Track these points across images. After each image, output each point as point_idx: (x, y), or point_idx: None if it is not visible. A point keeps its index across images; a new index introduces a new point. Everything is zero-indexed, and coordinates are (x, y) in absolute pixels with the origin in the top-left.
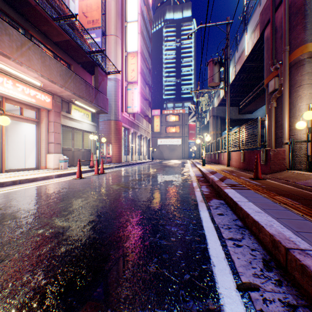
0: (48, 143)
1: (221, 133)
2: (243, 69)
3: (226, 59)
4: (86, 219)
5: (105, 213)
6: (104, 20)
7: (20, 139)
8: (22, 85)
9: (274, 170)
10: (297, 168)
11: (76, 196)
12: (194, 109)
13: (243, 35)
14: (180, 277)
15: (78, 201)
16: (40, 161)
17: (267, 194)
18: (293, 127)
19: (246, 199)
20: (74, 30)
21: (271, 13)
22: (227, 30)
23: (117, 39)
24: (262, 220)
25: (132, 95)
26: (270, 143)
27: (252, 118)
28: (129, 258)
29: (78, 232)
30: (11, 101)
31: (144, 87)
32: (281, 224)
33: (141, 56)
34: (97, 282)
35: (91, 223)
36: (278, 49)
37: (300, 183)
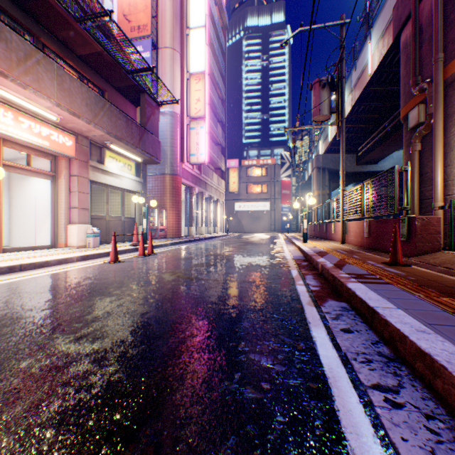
0: (69, 208)
1: (329, 193)
2: (365, 96)
3: (341, 79)
4: (110, 337)
5: (145, 325)
6: (155, 26)
7: (29, 202)
8: (28, 120)
9: (422, 251)
10: None
11: (104, 292)
12: (288, 158)
13: (365, 43)
14: None
15: (105, 301)
16: (57, 235)
17: (424, 293)
18: (450, 182)
19: (391, 302)
20: (108, 37)
21: (413, 4)
22: (342, 35)
23: (175, 53)
24: (437, 351)
25: (197, 137)
26: (412, 207)
27: (376, 171)
28: (179, 435)
29: (92, 366)
30: (13, 144)
31: (215, 126)
32: None
33: (210, 80)
34: None
35: (119, 346)
36: (424, 60)
37: None
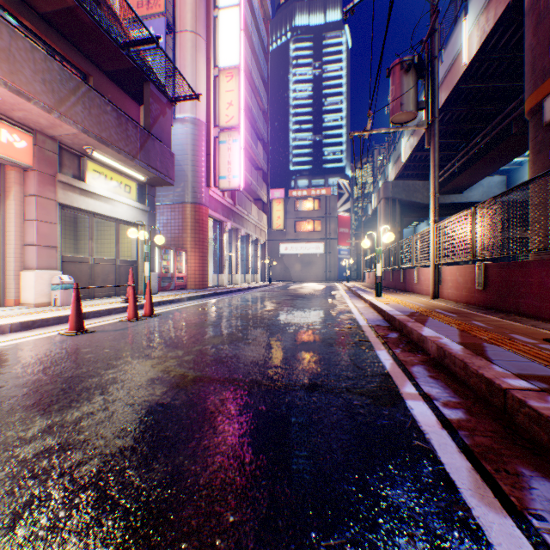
0: (23, 244)
1: (400, 231)
2: (455, 98)
3: (432, 59)
4: None
5: None
6: (171, 2)
7: None
8: None
9: None
10: None
11: None
12: (347, 188)
13: (457, 23)
14: None
15: None
16: (3, 286)
17: None
18: None
19: None
20: None
21: None
22: None
23: (198, 39)
24: None
25: (229, 154)
26: None
27: (461, 203)
28: None
29: None
30: None
31: (254, 144)
32: None
33: (247, 83)
34: None
35: None
36: None
37: None
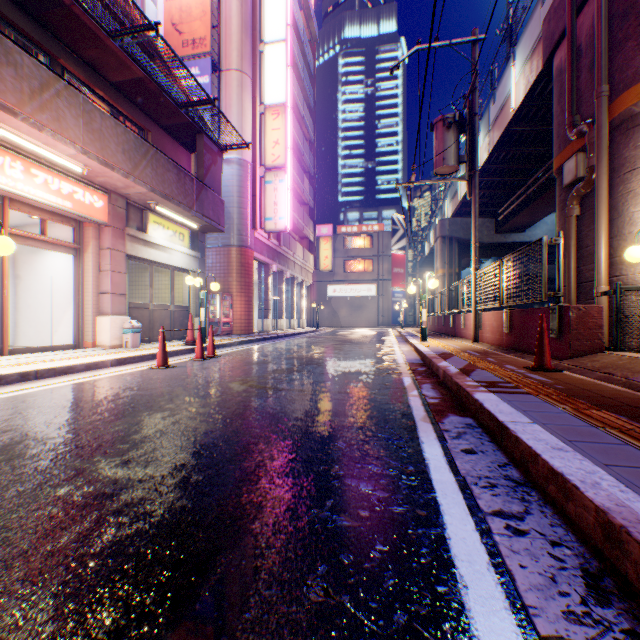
0: (98, 293)
1: (458, 272)
2: (507, 138)
3: (473, 116)
4: (167, 461)
5: (211, 447)
6: (216, 40)
7: (42, 285)
8: (43, 172)
9: (578, 352)
10: (627, 347)
11: (152, 406)
12: (402, 223)
13: (507, 67)
14: (383, 618)
15: (156, 418)
16: (82, 330)
17: (572, 404)
18: (617, 258)
19: (527, 416)
20: (152, 58)
21: (569, 17)
22: (475, 56)
23: (244, 78)
24: (572, 470)
25: (275, 195)
26: (567, 292)
27: (524, 242)
28: (260, 564)
29: (148, 493)
30: (22, 206)
31: (300, 179)
32: (618, 482)
33: (293, 114)
34: (180, 632)
35: (179, 470)
36: (583, 94)
37: (639, 379)
